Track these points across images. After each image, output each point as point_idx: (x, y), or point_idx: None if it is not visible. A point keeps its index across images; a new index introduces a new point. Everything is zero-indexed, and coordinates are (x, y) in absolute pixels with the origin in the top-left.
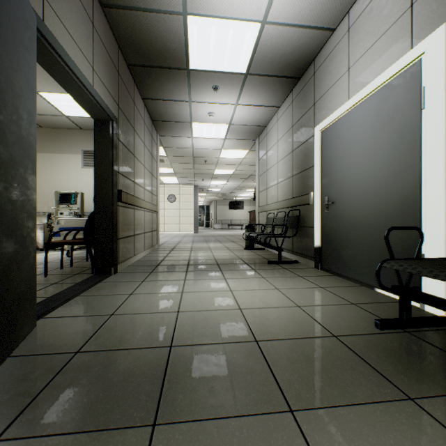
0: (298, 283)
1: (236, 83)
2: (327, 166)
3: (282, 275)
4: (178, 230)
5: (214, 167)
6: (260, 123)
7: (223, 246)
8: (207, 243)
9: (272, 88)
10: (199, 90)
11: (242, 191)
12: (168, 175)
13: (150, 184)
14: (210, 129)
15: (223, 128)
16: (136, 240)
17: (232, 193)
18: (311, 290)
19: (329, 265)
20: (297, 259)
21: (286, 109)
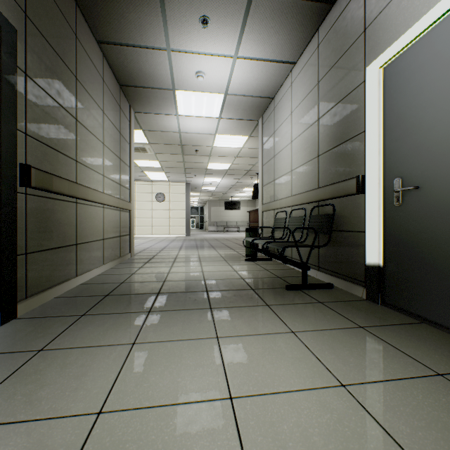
0: (376, 357)
1: (236, 11)
2: (398, 125)
3: (325, 323)
4: (167, 233)
5: (208, 160)
6: (266, 93)
7: (217, 254)
8: (197, 250)
9: (289, 23)
10: (180, 25)
11: (239, 191)
12: (154, 170)
13: (116, 171)
14: (199, 103)
15: (217, 100)
16: (81, 251)
17: (228, 192)
18: (431, 395)
19: (404, 301)
20: (329, 280)
21: (307, 62)
